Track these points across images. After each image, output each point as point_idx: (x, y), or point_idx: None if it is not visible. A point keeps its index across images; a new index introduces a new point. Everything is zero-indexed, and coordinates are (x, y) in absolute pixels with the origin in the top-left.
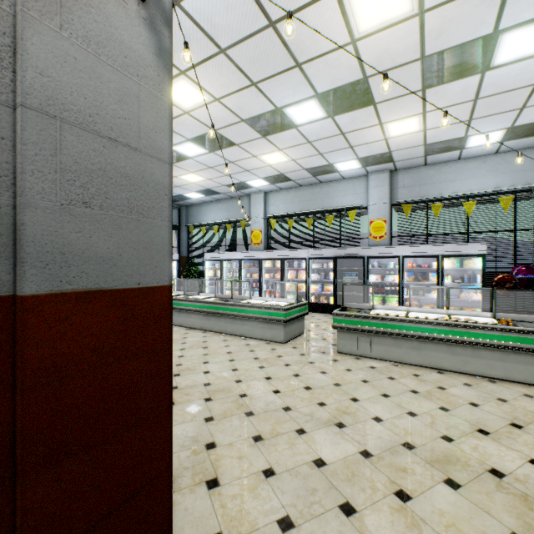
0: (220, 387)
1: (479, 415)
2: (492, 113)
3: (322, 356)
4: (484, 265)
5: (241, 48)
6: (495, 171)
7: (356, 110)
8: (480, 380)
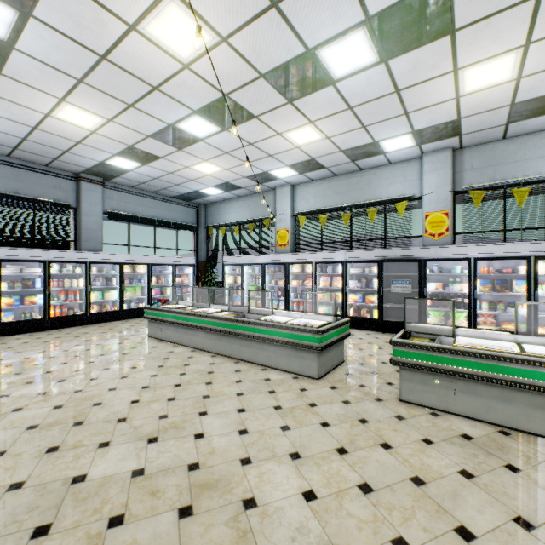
0: (213, 476)
1: None
2: None
3: (377, 407)
4: None
5: None
6: None
7: (423, 46)
8: None
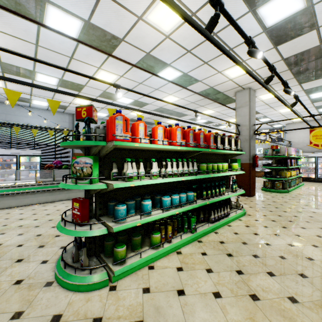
0: None
1: (22, 215)
2: (41, 95)
3: None
4: (41, 160)
5: None
6: (47, 118)
7: None
8: (28, 206)
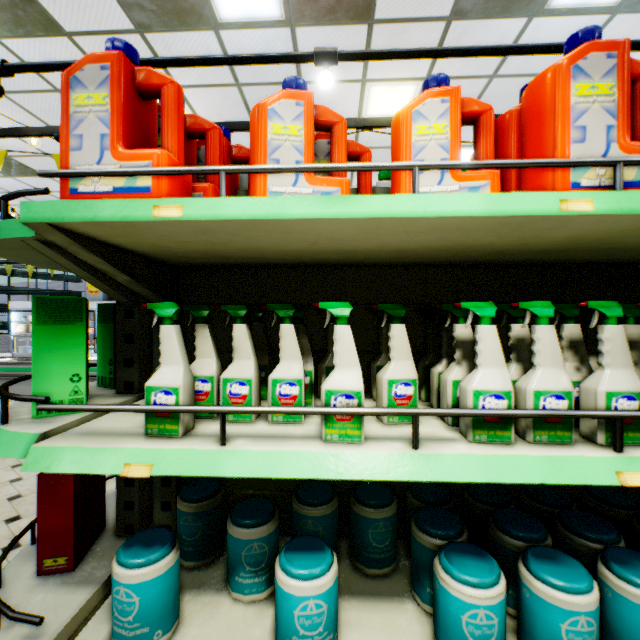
0: None
1: None
2: None
3: None
4: None
5: (26, 97)
6: None
7: None
8: None
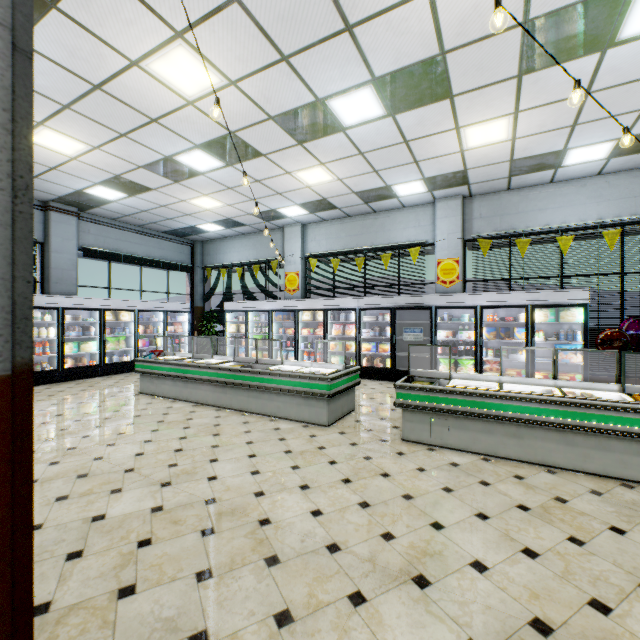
0: (230, 506)
1: (632, 551)
2: (604, 116)
3: (381, 447)
4: (586, 318)
5: None
6: (597, 197)
7: (426, 106)
8: (610, 485)
